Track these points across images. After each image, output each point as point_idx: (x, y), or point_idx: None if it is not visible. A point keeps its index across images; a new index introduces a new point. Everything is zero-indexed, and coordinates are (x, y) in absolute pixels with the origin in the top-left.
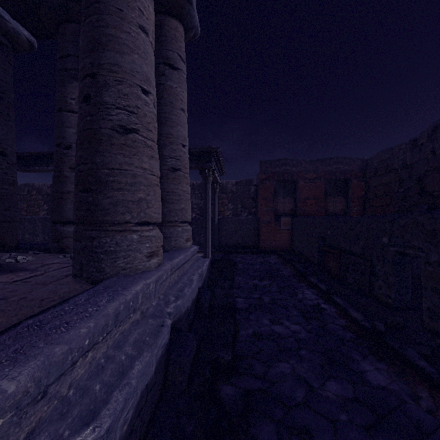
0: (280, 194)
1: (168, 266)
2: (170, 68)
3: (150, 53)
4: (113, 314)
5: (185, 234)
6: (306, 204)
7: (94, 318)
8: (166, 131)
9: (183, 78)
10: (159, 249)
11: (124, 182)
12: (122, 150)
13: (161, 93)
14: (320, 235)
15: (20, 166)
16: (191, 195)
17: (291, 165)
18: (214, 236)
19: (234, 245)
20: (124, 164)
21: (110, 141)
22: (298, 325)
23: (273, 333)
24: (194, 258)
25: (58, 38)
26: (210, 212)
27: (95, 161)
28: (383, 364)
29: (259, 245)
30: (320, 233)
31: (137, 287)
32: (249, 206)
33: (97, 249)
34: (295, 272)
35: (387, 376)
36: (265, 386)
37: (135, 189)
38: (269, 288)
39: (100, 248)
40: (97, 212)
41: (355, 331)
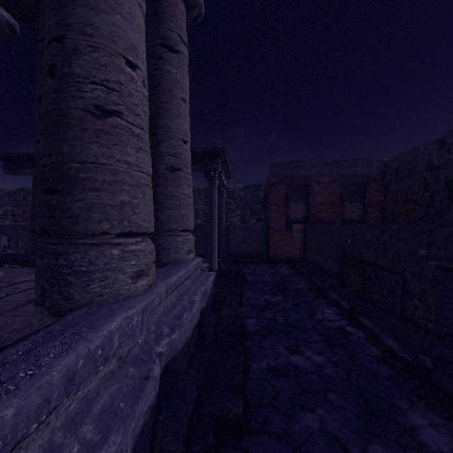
0: (292, 199)
1: (161, 287)
2: (169, 51)
3: (137, 17)
4: (61, 379)
5: (187, 244)
6: (320, 210)
7: (21, 395)
8: (163, 124)
9: (185, 63)
10: (150, 266)
11: (100, 180)
12: (98, 138)
13: (158, 79)
14: (338, 244)
15: (9, 168)
16: (196, 200)
17: (304, 168)
18: (220, 245)
19: (242, 254)
20: (101, 156)
21: (81, 125)
22: (321, 355)
23: (292, 367)
24: (197, 272)
25: (40, 17)
26: (216, 218)
27: (62, 151)
28: (439, 417)
29: (269, 254)
30: (339, 242)
31: (113, 323)
32: (258, 212)
33: (63, 269)
34: (311, 286)
35: (448, 436)
36: (287, 452)
37: (115, 189)
38: (283, 305)
39: (67, 268)
40: (64, 219)
41: (392, 365)
